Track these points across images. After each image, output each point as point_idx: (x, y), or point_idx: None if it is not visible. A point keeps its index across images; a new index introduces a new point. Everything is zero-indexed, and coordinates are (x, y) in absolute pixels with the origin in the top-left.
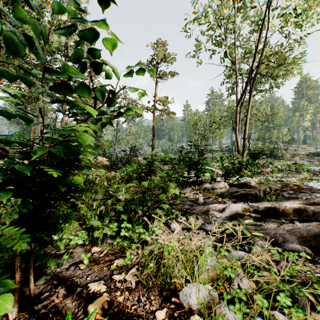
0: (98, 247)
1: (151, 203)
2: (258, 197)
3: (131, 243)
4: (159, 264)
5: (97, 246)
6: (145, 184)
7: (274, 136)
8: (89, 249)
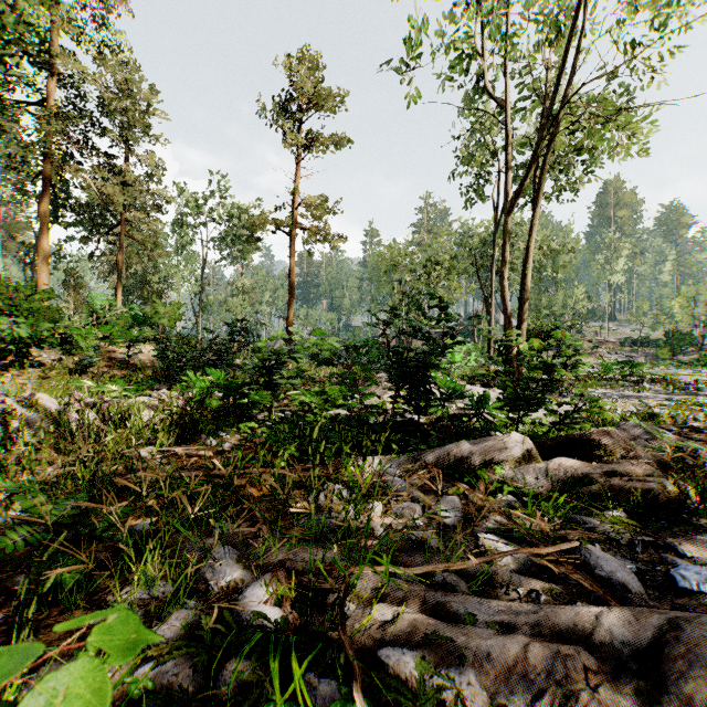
0: None
1: None
2: (671, 501)
3: None
4: None
5: None
6: None
7: (558, 303)
8: None
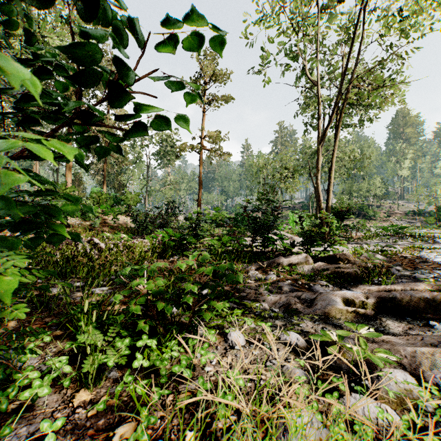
0: (88, 391)
1: (193, 298)
2: (358, 277)
3: (156, 377)
4: (208, 434)
5: (87, 389)
6: (181, 266)
7: (363, 189)
8: (71, 396)
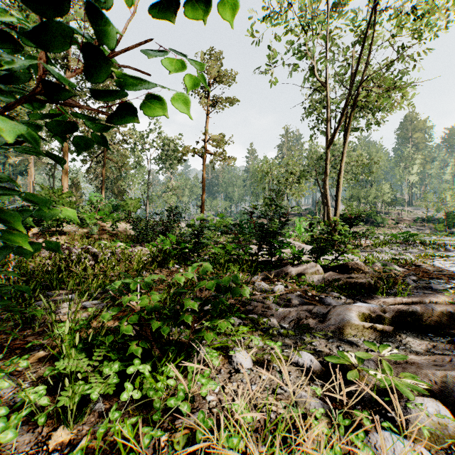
0: (68, 428)
1: (193, 315)
2: (372, 288)
3: (149, 409)
4: None
5: (67, 426)
6: (179, 279)
7: (371, 195)
8: (47, 435)
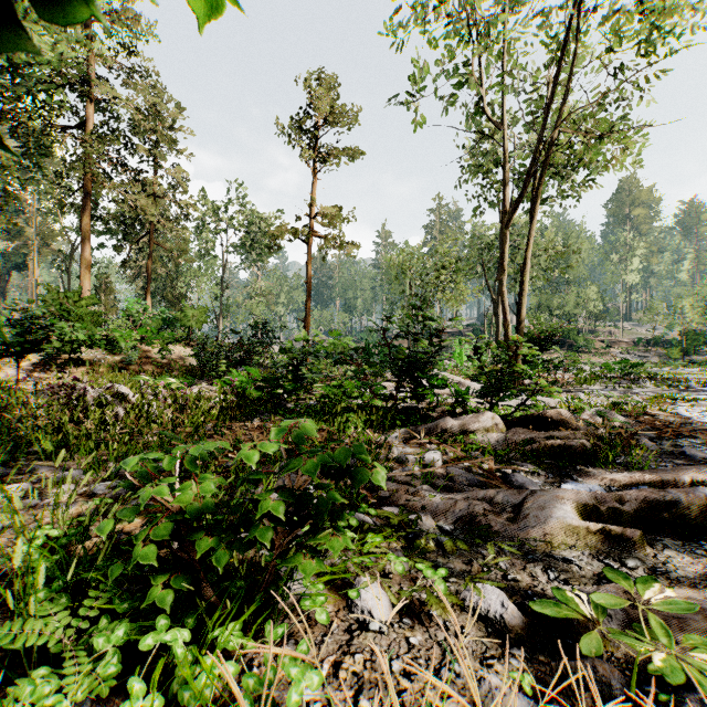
0: None
1: None
2: (588, 455)
3: None
4: None
5: None
6: (248, 457)
7: (570, 303)
8: None
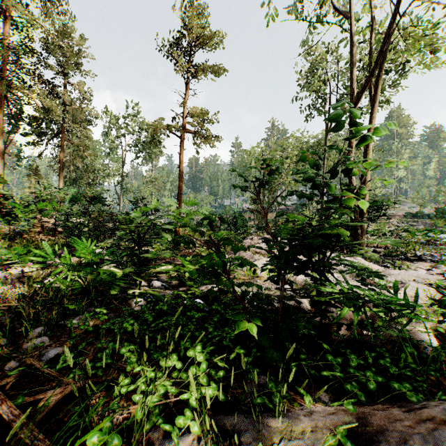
0: None
1: None
2: None
3: None
4: None
5: None
6: None
7: None
8: None
